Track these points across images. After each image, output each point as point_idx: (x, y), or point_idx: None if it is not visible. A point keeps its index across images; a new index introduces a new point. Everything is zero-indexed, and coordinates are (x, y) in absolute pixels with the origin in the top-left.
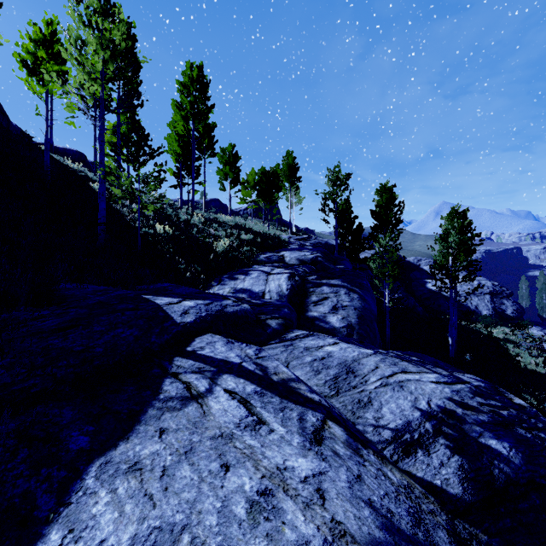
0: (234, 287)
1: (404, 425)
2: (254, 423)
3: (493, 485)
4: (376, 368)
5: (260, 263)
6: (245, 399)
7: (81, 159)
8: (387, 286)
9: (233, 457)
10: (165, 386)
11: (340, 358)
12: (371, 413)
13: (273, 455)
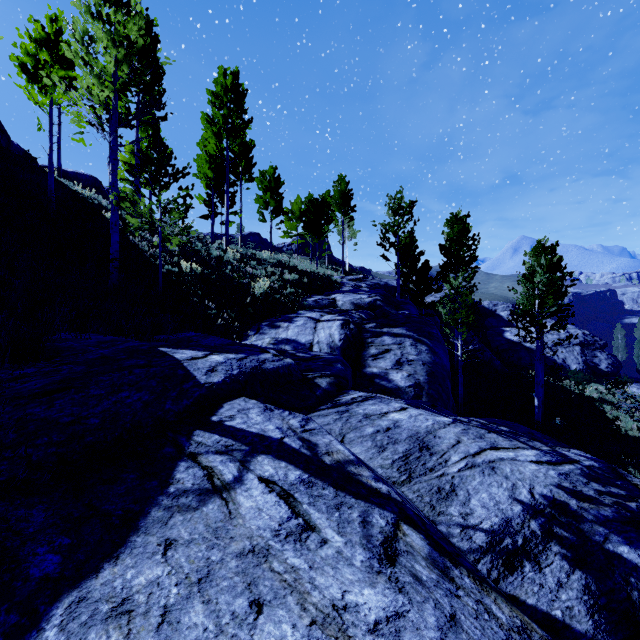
0: (275, 336)
1: (502, 524)
2: (299, 529)
3: (634, 616)
4: (458, 442)
5: (307, 308)
6: (287, 492)
7: (95, 185)
8: (460, 335)
9: (268, 588)
10: (179, 472)
11: (410, 429)
12: (456, 507)
13: (327, 584)
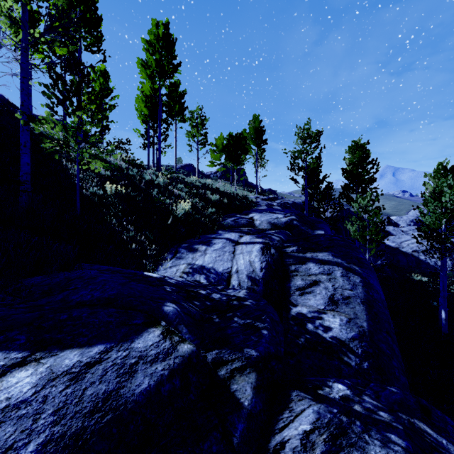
0: (191, 262)
1: None
2: None
3: None
4: None
5: (226, 227)
6: None
7: None
8: (368, 251)
9: None
10: None
11: None
12: None
13: None
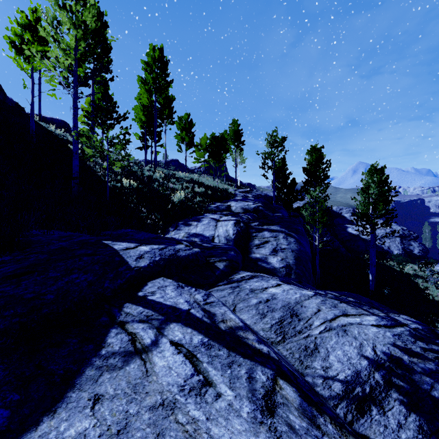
0: (188, 232)
1: (354, 376)
2: (200, 385)
3: None
4: (318, 310)
5: (210, 211)
6: (191, 353)
7: (65, 126)
8: (317, 230)
9: (173, 438)
10: (110, 338)
11: (284, 300)
12: (319, 362)
13: (220, 434)
